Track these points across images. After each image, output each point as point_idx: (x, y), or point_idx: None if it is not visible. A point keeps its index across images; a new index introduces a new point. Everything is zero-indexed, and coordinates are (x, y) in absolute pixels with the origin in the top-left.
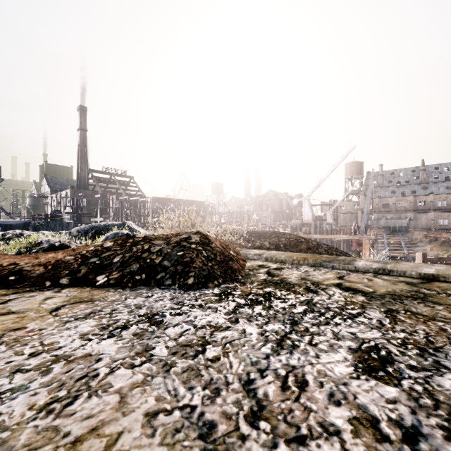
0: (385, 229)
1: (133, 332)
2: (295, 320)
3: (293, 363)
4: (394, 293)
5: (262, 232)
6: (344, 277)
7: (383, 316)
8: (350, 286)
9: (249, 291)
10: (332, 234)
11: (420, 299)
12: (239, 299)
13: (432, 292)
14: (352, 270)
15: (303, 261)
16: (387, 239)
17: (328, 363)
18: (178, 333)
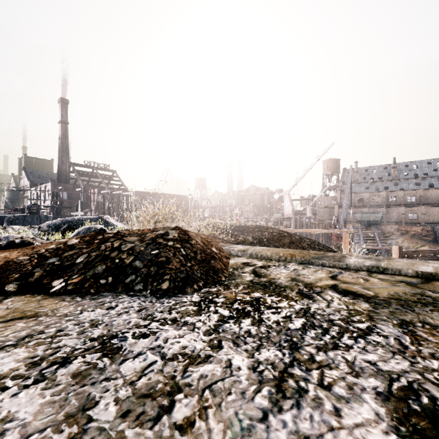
0: (360, 223)
1: (74, 370)
2: (294, 342)
3: (304, 428)
4: (399, 297)
5: (245, 226)
6: (338, 276)
7: (400, 331)
8: (347, 288)
9: (234, 297)
10: (312, 228)
11: (430, 305)
12: (223, 310)
13: (438, 294)
14: (344, 268)
15: (290, 257)
16: (363, 233)
17: (355, 426)
18: (138, 371)
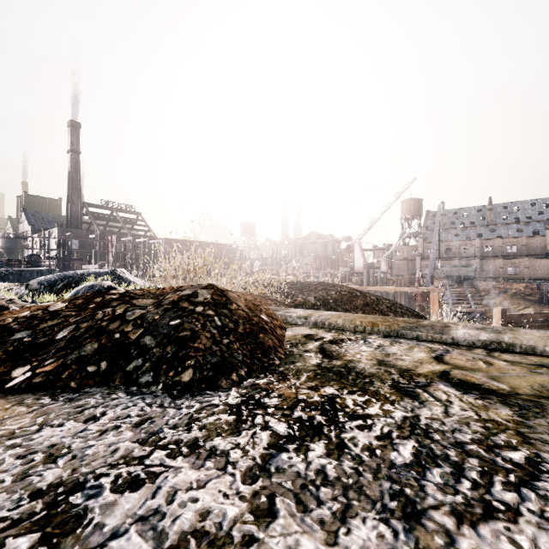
0: (448, 279)
1: None
2: (409, 500)
3: None
4: None
5: (305, 283)
6: (445, 357)
7: None
8: (466, 378)
9: (295, 396)
10: (388, 285)
11: None
12: (277, 422)
13: None
14: (449, 344)
15: (371, 327)
16: (451, 291)
17: None
18: None
